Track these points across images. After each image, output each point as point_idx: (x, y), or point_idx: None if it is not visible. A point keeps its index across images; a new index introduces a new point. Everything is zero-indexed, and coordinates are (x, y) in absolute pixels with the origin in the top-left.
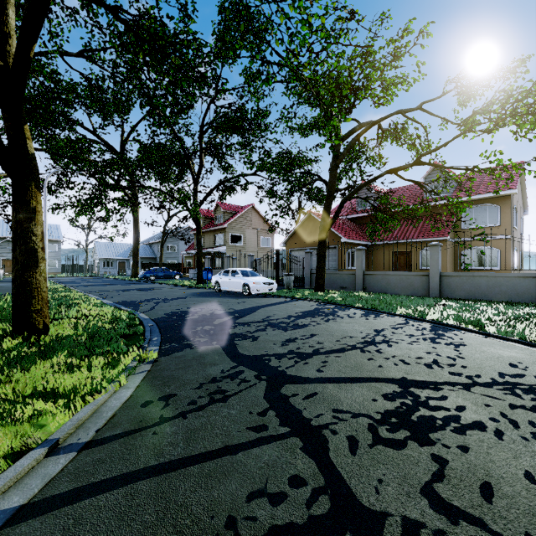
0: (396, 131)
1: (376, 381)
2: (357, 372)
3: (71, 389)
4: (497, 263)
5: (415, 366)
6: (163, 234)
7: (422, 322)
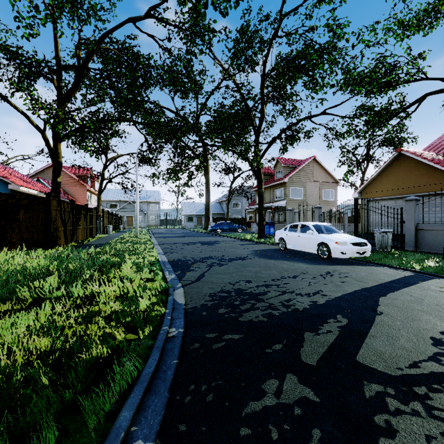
0: None
1: None
2: None
3: None
4: None
5: None
6: (229, 193)
7: None
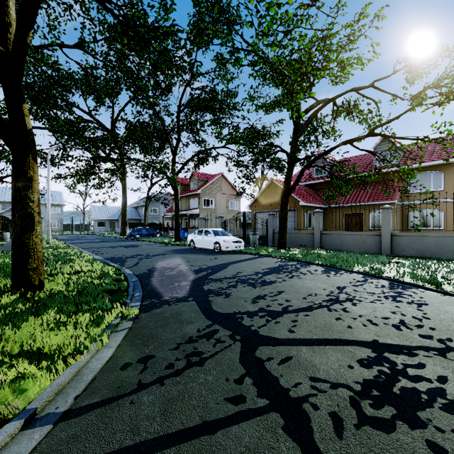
0: (349, 107)
1: (348, 344)
2: (327, 333)
3: (56, 348)
4: (441, 223)
5: (384, 327)
6: (147, 199)
7: (379, 279)
